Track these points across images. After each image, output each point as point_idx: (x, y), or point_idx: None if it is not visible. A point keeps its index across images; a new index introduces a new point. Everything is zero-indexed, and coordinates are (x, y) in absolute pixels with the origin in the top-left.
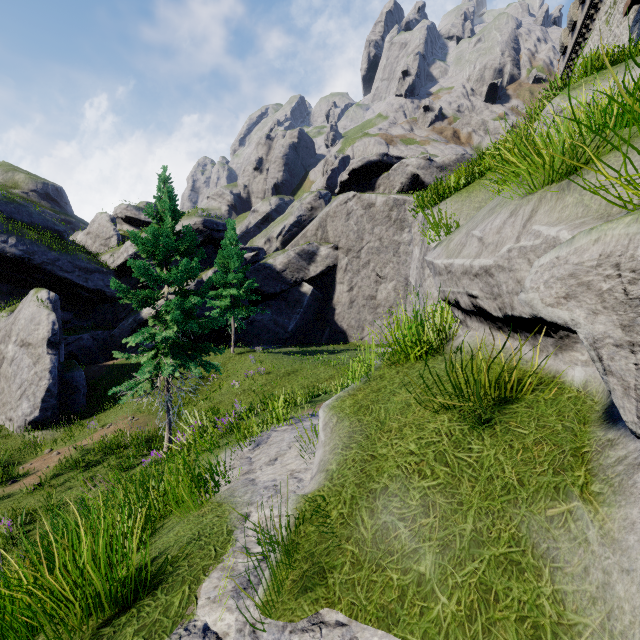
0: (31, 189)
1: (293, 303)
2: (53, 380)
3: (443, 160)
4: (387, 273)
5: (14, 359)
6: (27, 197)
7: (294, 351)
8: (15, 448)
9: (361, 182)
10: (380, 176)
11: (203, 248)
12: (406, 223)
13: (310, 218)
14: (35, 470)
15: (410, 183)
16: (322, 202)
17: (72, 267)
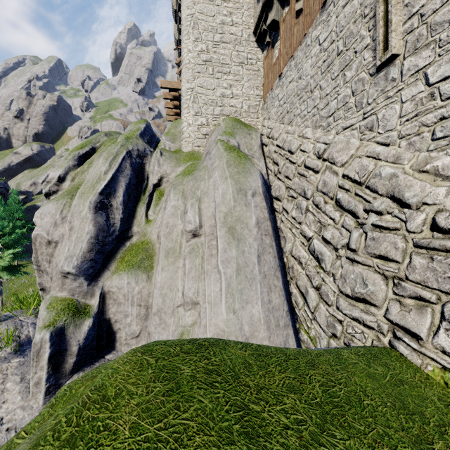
0: None
1: None
2: None
3: None
4: None
5: None
6: None
7: None
8: None
9: None
10: None
11: None
12: None
13: None
14: None
15: None
16: None
17: None
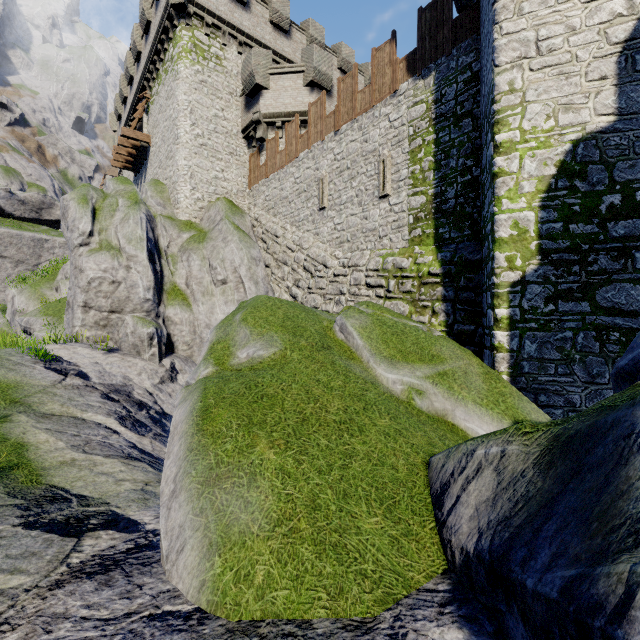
0: None
1: None
2: None
3: (25, 196)
4: None
5: None
6: None
7: None
8: None
9: None
10: None
11: None
12: None
13: None
14: None
15: None
16: None
17: None
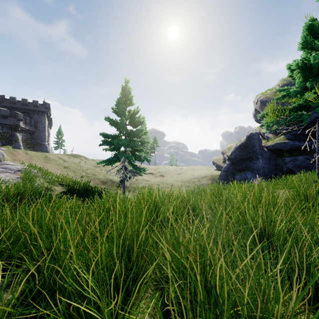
0: None
1: None
2: (219, 176)
3: None
4: None
5: None
6: None
7: None
8: None
9: None
10: None
11: None
12: None
13: None
14: None
15: None
16: None
17: None
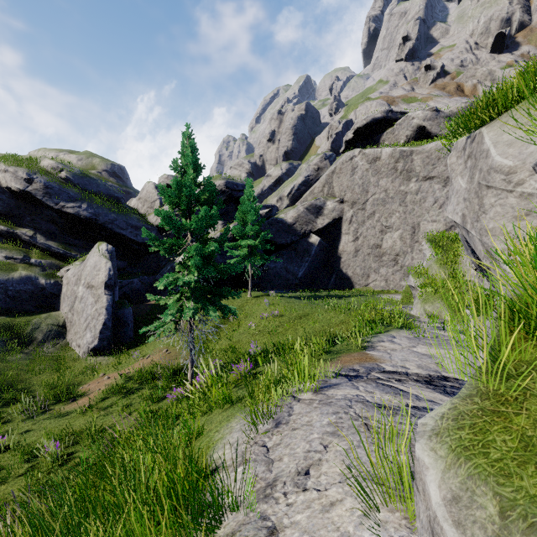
0: (103, 169)
1: (302, 252)
2: (108, 316)
3: (451, 109)
4: (393, 222)
5: (82, 298)
6: (100, 175)
7: (304, 295)
8: (80, 370)
9: (365, 139)
10: (384, 132)
11: (225, 206)
12: (413, 173)
13: (316, 177)
14: (90, 391)
15: (415, 135)
16: (327, 162)
17: (126, 225)
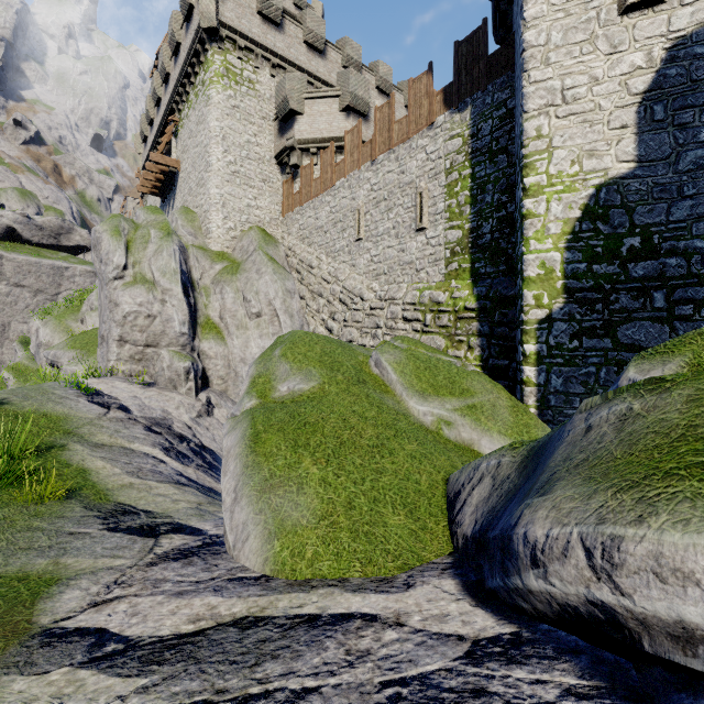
0: None
1: None
2: None
3: (43, 220)
4: None
5: None
6: None
7: None
8: None
9: None
10: None
11: None
12: (4, 276)
13: None
14: None
15: (5, 233)
16: None
17: None
